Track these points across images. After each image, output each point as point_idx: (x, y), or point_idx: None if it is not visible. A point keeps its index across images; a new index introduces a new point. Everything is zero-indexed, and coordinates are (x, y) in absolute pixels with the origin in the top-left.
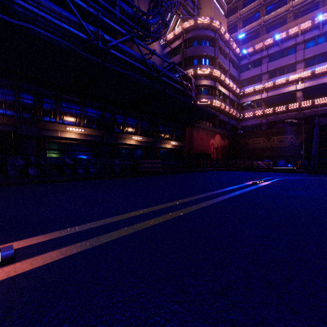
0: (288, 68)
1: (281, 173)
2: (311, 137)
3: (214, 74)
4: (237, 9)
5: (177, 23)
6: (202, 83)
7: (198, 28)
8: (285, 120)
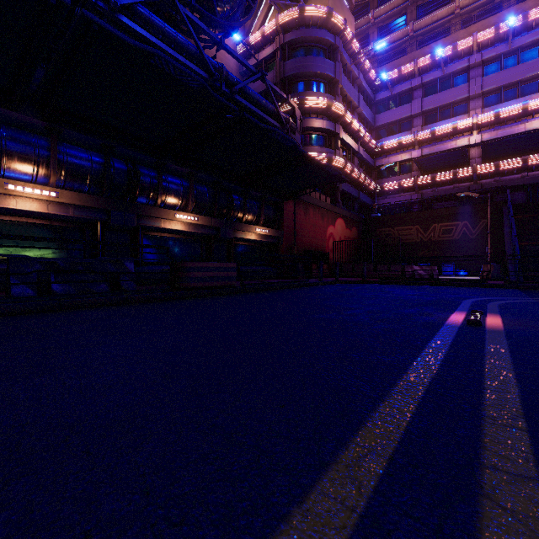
0: (456, 107)
1: (468, 288)
2: (498, 224)
3: (334, 110)
4: (370, 8)
5: (267, 17)
6: (312, 124)
7: (306, 26)
8: (458, 194)
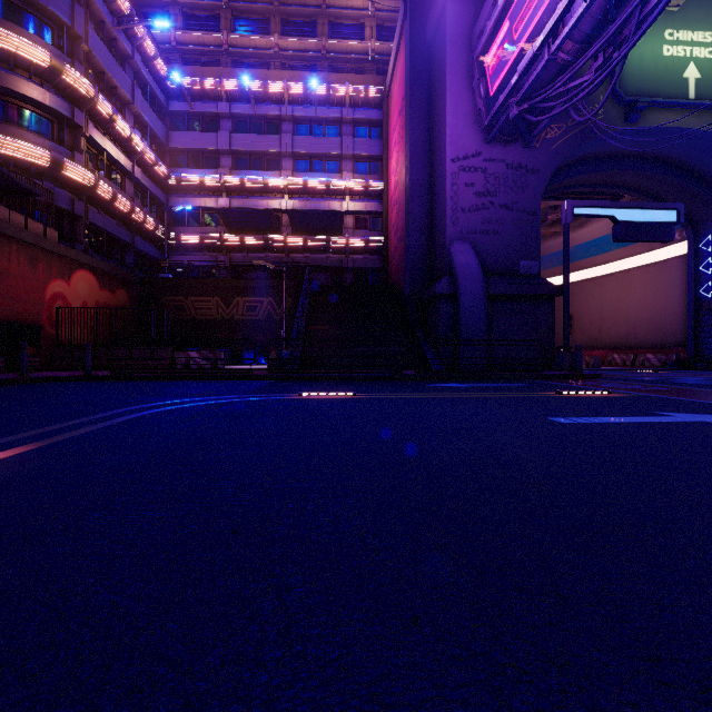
0: (269, 161)
1: (217, 383)
2: None
3: (69, 82)
4: None
5: None
6: (16, 85)
7: None
8: (255, 262)
